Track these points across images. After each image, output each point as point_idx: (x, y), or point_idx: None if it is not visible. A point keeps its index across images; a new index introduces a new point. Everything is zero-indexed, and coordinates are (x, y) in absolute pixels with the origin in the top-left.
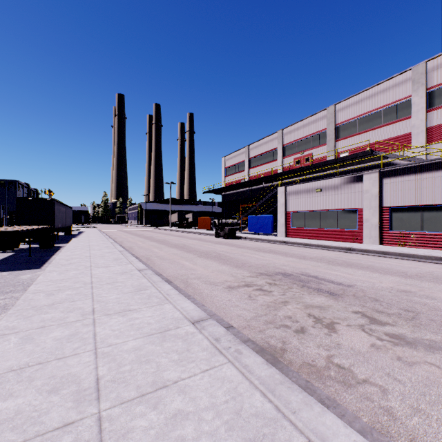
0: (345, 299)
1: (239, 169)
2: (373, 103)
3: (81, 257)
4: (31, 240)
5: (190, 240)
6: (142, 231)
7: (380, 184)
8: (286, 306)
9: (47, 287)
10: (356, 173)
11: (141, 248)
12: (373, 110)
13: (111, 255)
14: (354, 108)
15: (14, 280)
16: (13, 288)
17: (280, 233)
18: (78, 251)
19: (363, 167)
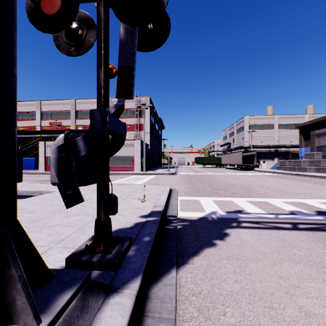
0: None
1: None
2: (94, 106)
3: None
4: None
5: None
6: None
7: None
8: None
9: None
10: None
11: None
12: None
13: None
14: (85, 105)
15: None
16: None
17: (41, 169)
18: None
19: None
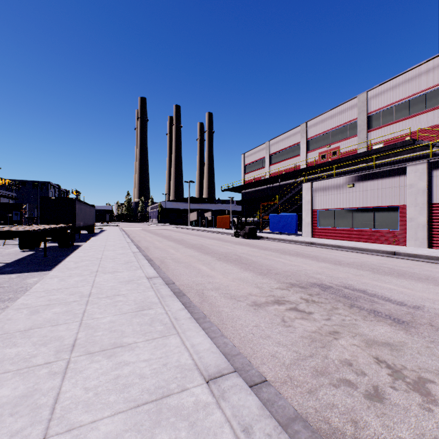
0: (421, 331)
1: (259, 166)
2: (414, 87)
3: (91, 259)
4: (51, 239)
5: (209, 240)
6: (161, 229)
7: (429, 177)
8: (337, 340)
9: (36, 300)
10: (397, 165)
11: (158, 248)
12: (414, 95)
13: (123, 258)
14: (390, 94)
15: (19, 284)
16: (13, 295)
17: (305, 232)
18: (91, 251)
19: (401, 159)
